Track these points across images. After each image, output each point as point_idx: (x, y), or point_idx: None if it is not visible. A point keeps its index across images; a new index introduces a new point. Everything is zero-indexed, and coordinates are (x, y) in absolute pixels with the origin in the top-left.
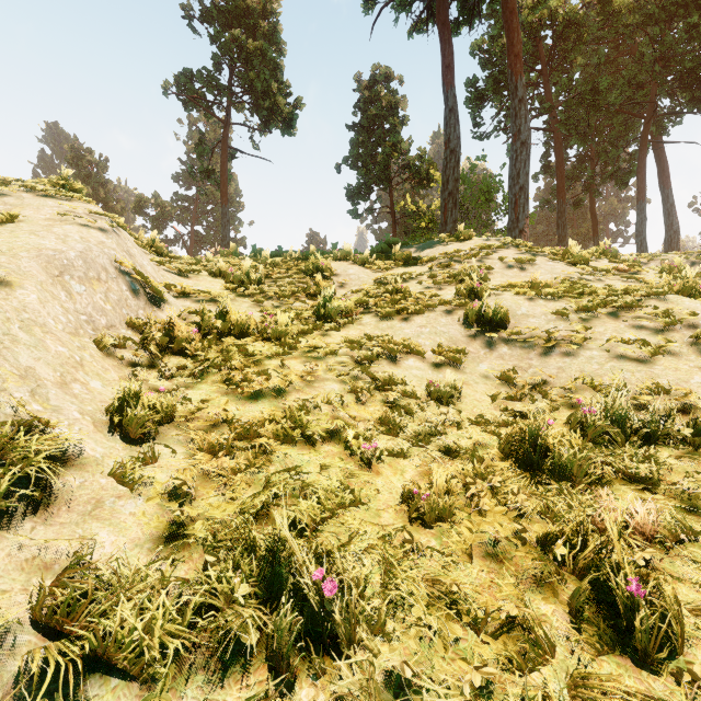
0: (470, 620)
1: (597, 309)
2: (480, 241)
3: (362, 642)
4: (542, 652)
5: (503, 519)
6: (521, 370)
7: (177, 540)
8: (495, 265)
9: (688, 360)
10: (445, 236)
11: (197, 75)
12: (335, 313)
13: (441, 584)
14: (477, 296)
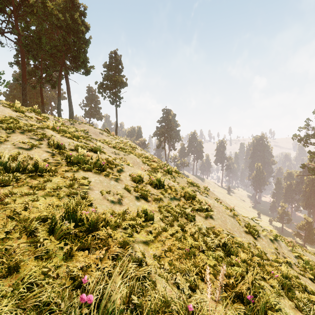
0: None
1: (16, 130)
2: None
3: None
4: None
5: None
6: None
7: None
8: None
9: (44, 150)
10: None
11: None
12: None
13: None
14: None
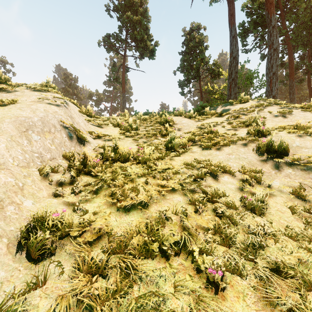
0: None
1: None
2: (254, 102)
3: None
4: None
5: None
6: (307, 187)
7: None
8: (266, 115)
9: None
10: (232, 101)
11: (112, 36)
12: (177, 146)
13: None
14: (262, 134)
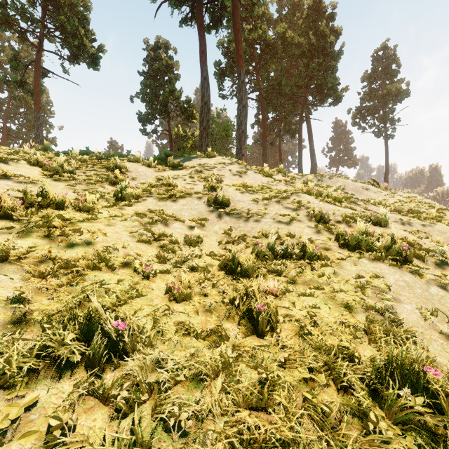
0: (194, 334)
1: (271, 199)
2: (219, 159)
3: (140, 352)
4: (223, 339)
5: (216, 295)
6: (235, 229)
7: (21, 324)
8: (227, 173)
9: (304, 223)
10: (200, 153)
11: (11, 4)
12: (129, 195)
13: (182, 323)
14: (215, 189)
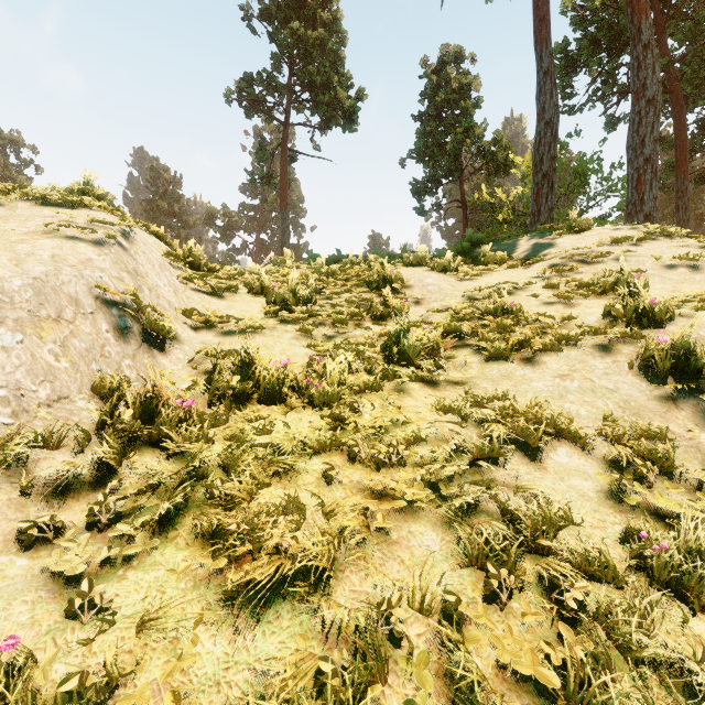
0: None
1: None
2: (605, 231)
3: None
4: None
5: None
6: None
7: None
8: (644, 264)
9: None
10: (546, 227)
11: (257, 78)
12: (415, 352)
13: None
14: (651, 320)
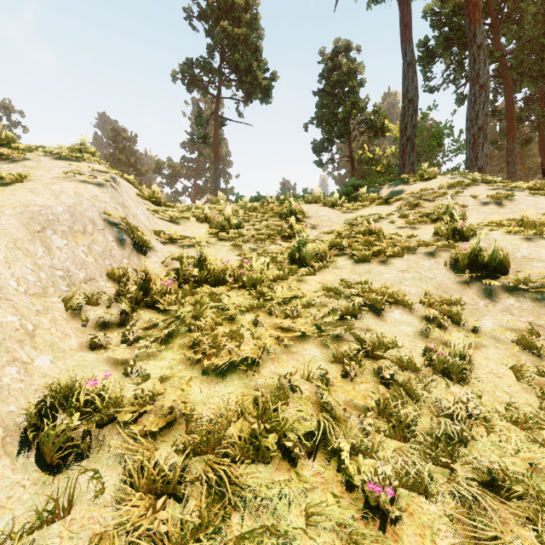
0: None
1: None
2: (445, 179)
3: None
4: None
5: None
6: (542, 331)
7: None
8: (468, 202)
9: None
10: (407, 176)
11: (196, 62)
12: (310, 257)
13: None
14: (461, 236)
